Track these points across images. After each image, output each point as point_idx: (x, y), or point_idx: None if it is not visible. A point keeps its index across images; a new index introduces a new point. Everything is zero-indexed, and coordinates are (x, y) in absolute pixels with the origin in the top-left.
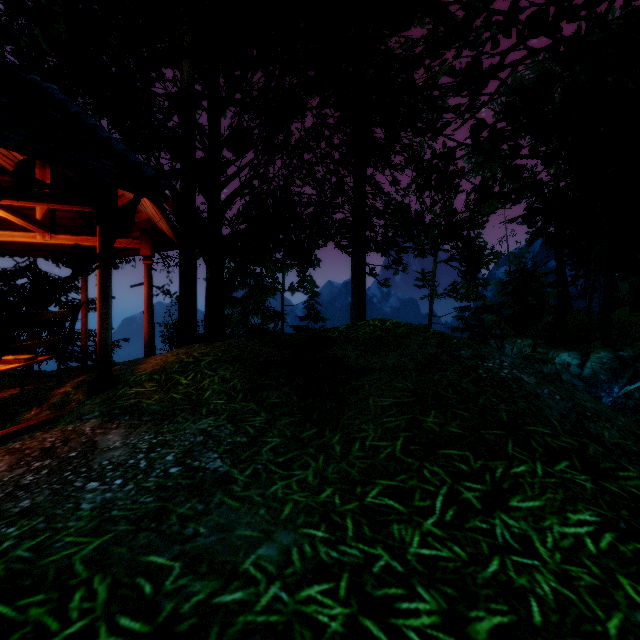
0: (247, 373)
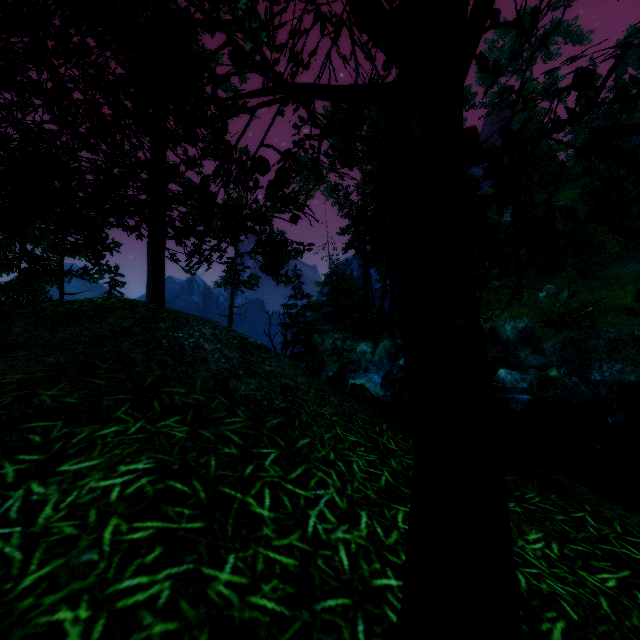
0: None
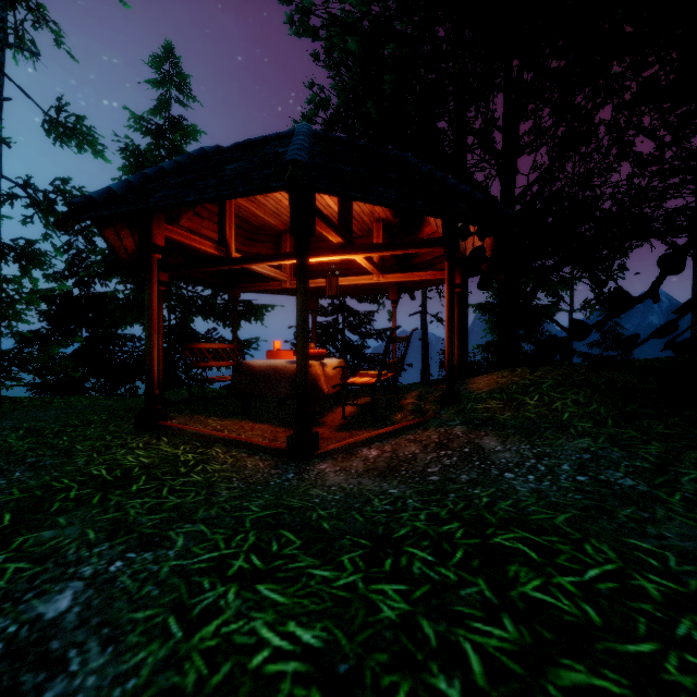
0: (606, 399)
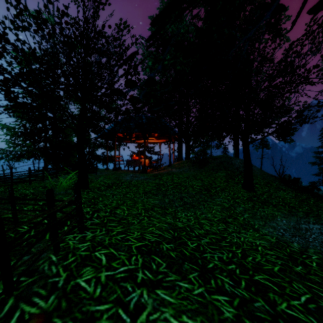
0: (191, 163)
